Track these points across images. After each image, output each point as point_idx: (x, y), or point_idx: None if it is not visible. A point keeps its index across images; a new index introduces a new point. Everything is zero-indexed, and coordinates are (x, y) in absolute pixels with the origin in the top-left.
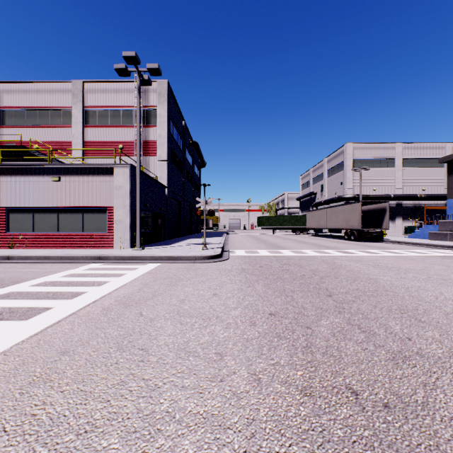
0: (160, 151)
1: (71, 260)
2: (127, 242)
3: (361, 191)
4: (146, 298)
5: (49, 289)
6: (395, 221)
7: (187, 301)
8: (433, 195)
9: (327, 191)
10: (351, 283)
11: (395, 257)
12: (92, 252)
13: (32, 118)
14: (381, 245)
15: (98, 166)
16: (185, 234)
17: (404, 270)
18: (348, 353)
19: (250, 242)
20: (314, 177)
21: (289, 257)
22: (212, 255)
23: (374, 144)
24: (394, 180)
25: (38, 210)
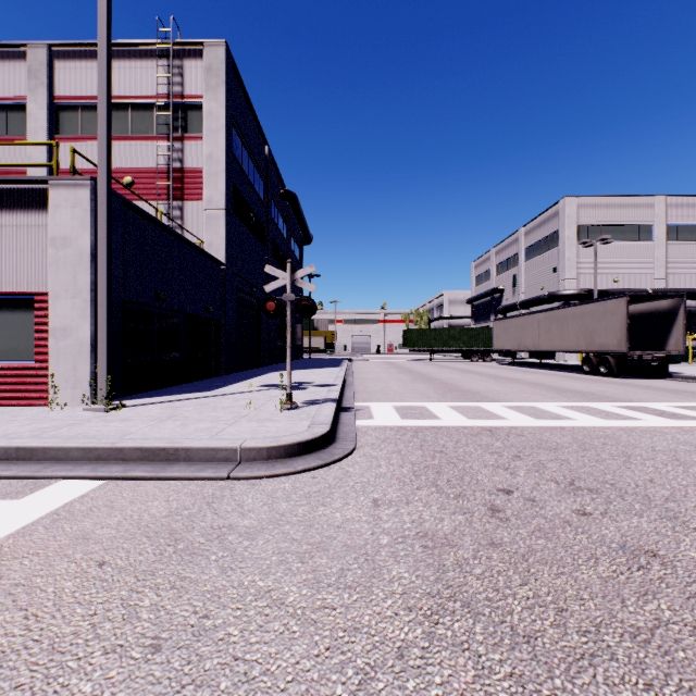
0: (209, 188)
1: None
2: (82, 387)
3: (596, 282)
4: None
5: None
6: None
7: None
8: None
9: (525, 285)
10: None
11: None
12: None
13: None
14: (688, 387)
15: (9, 187)
16: (269, 362)
17: None
18: None
19: (396, 379)
20: (499, 262)
21: (536, 436)
22: (301, 440)
23: (614, 198)
24: (652, 264)
25: None
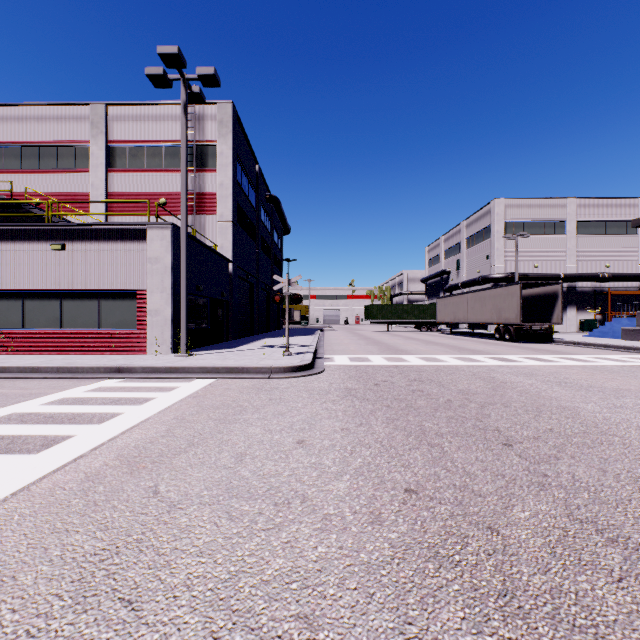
0: (221, 207)
1: (73, 374)
2: (166, 344)
3: (517, 268)
4: (175, 450)
5: (9, 431)
6: (565, 312)
7: (248, 457)
8: (622, 274)
9: (466, 269)
10: (536, 417)
11: (584, 367)
12: (110, 360)
13: (30, 159)
14: (553, 348)
15: (122, 227)
16: (259, 331)
17: (612, 392)
18: (610, 617)
19: (355, 343)
20: (447, 248)
21: (418, 367)
22: (298, 365)
23: (535, 199)
24: (564, 253)
25: (31, 295)
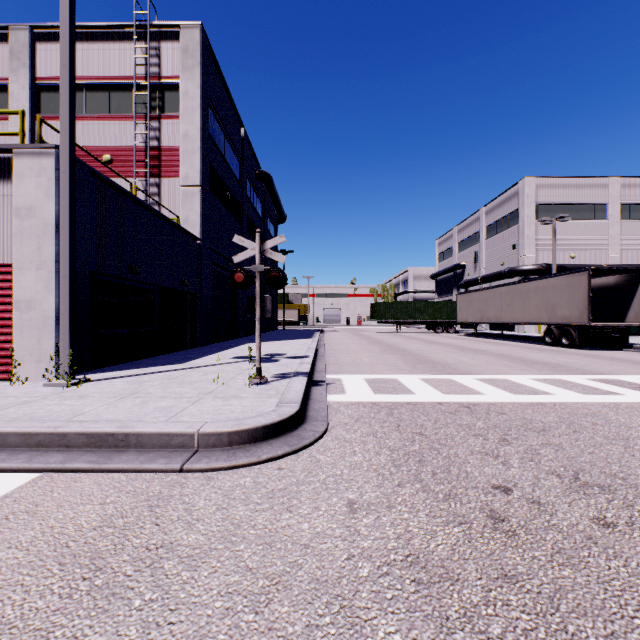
0: (186, 166)
1: None
2: (47, 360)
3: (554, 258)
4: None
5: None
6: None
7: None
8: None
9: (485, 261)
10: None
11: None
12: None
13: None
14: None
15: None
16: (245, 333)
17: None
18: None
19: (366, 350)
20: (461, 240)
21: (518, 414)
22: (267, 422)
23: (571, 178)
24: (606, 241)
25: None
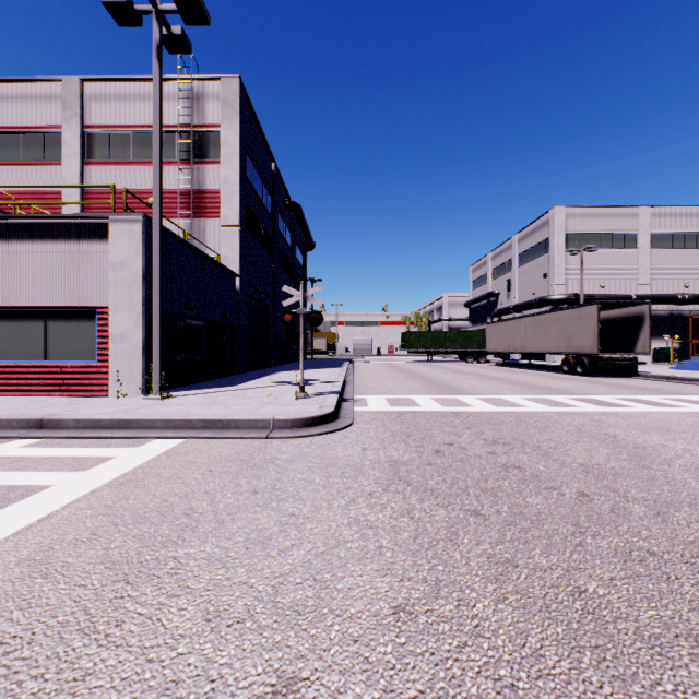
0: (225, 208)
1: None
2: (136, 381)
3: (582, 288)
4: None
5: None
6: None
7: None
8: None
9: (518, 290)
10: None
11: None
12: (43, 406)
13: None
14: (645, 384)
15: (76, 221)
16: (276, 363)
17: None
18: None
19: (392, 378)
20: (495, 267)
21: (489, 417)
22: (314, 415)
23: (601, 208)
24: (636, 270)
25: None
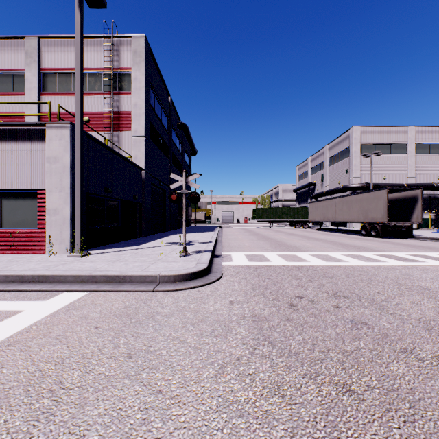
0: (135, 124)
1: None
2: (65, 243)
3: (371, 179)
4: None
5: None
6: None
7: None
8: None
9: (328, 181)
10: None
11: None
12: None
13: None
14: (421, 243)
15: (22, 127)
16: (171, 228)
17: None
18: None
19: (248, 239)
20: (313, 166)
21: (323, 270)
22: (192, 271)
23: (383, 127)
24: (406, 168)
25: None
